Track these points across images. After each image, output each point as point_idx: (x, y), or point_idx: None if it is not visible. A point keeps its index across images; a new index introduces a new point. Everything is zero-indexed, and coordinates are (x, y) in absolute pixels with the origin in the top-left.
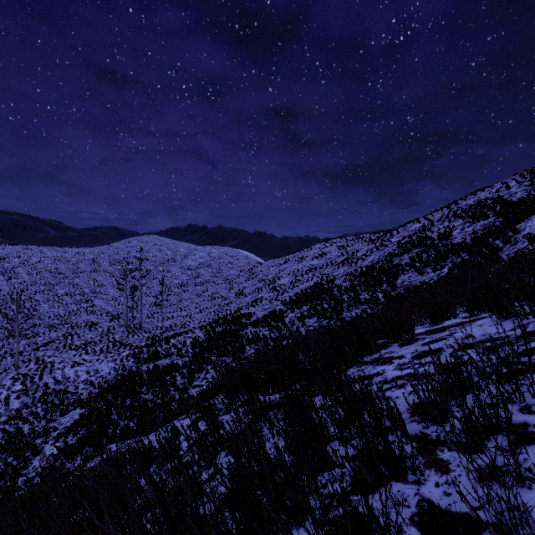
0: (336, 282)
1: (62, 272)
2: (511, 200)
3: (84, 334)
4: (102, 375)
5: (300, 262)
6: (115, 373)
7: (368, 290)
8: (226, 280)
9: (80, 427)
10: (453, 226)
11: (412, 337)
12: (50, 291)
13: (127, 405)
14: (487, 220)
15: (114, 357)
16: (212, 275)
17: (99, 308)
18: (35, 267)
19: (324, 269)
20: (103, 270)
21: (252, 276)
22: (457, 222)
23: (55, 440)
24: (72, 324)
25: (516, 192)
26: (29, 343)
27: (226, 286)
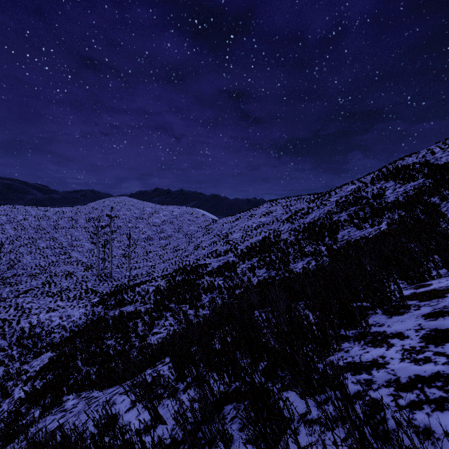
0: (282, 236)
1: (44, 228)
2: (437, 163)
3: (61, 283)
4: (73, 320)
5: (250, 219)
6: (85, 318)
7: (311, 244)
8: (186, 235)
9: (48, 371)
10: (385, 187)
11: (408, 306)
12: (33, 244)
13: (91, 351)
14: (417, 181)
15: (84, 303)
16: (174, 231)
17: (75, 259)
18: (20, 224)
19: (271, 225)
20: (79, 226)
21: (209, 231)
22: (389, 184)
23: (24, 383)
24: (51, 274)
25: (441, 157)
26: (12, 291)
27: (186, 240)
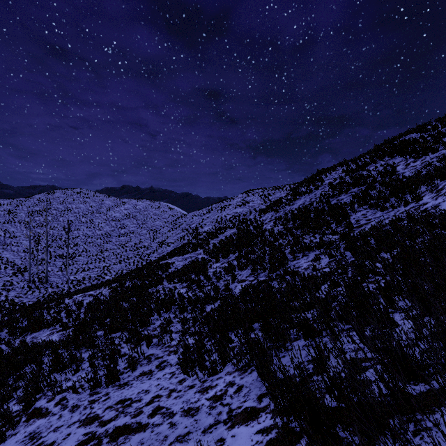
0: (264, 227)
1: None
2: None
3: None
4: None
5: (223, 210)
6: None
7: (311, 232)
8: (150, 231)
9: None
10: (393, 162)
11: None
12: None
13: None
14: (437, 152)
15: None
16: (137, 226)
17: (5, 260)
18: None
19: (248, 216)
20: (18, 221)
21: (176, 226)
22: (396, 160)
23: None
24: None
25: None
26: None
27: (150, 236)
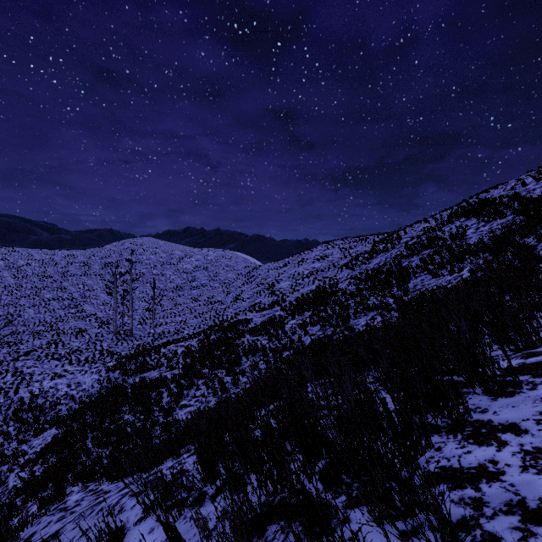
0: (340, 285)
1: (50, 275)
2: (530, 196)
3: (70, 342)
4: (84, 389)
5: (301, 264)
6: (99, 386)
7: (376, 295)
8: (223, 284)
9: (51, 453)
10: (466, 225)
11: (521, 385)
12: (36, 295)
13: (105, 428)
14: (505, 218)
15: (98, 368)
16: (209, 278)
17: (88, 313)
18: (21, 271)
19: (326, 272)
20: (93, 273)
21: (251, 279)
22: (470, 221)
23: (21, 468)
24: (58, 331)
25: (534, 189)
26: (10, 352)
27: (223, 290)
